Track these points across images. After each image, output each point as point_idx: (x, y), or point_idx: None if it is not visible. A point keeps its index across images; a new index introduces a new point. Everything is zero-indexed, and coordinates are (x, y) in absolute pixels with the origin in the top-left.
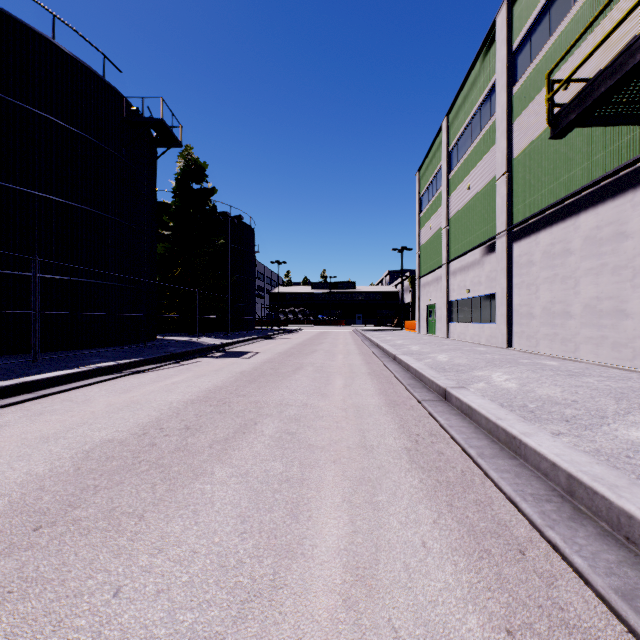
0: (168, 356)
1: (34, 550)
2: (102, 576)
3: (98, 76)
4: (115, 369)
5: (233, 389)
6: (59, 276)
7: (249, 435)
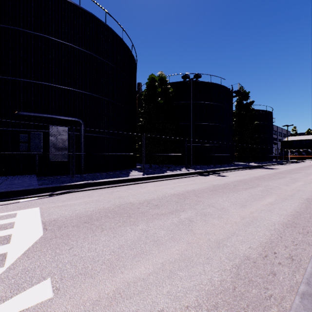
0: (247, 167)
1: (259, 180)
2: (269, 181)
3: (220, 85)
4: (237, 168)
5: (275, 174)
6: (212, 144)
7: (283, 178)
